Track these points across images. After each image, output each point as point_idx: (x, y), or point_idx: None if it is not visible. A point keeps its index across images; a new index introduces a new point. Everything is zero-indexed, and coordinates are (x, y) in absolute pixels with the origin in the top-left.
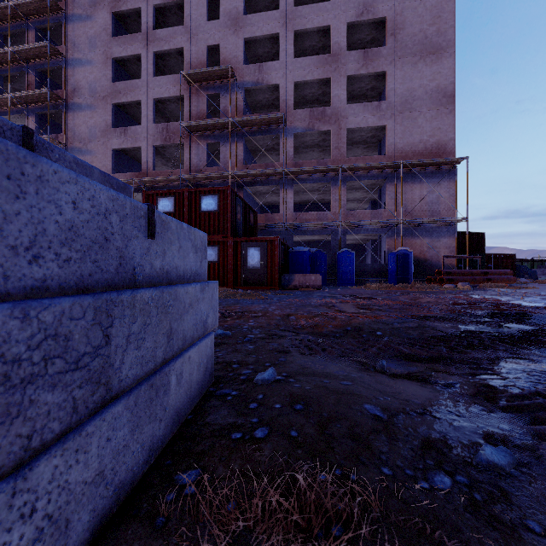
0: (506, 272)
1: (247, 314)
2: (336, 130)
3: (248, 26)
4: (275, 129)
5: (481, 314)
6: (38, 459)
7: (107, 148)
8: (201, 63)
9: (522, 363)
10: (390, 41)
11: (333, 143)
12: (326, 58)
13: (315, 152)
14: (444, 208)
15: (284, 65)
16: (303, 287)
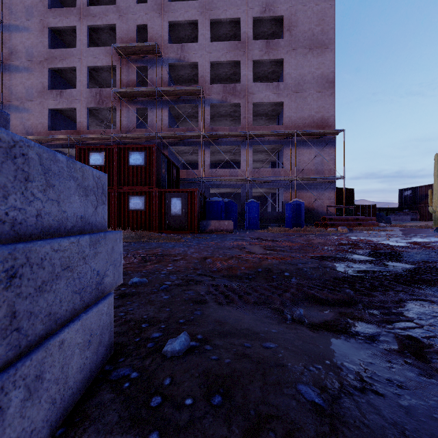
0: (371, 218)
1: (167, 258)
2: (244, 103)
3: (172, 11)
4: (194, 99)
5: (363, 253)
6: None
7: (44, 108)
8: (131, 39)
9: (426, 305)
10: (286, 35)
11: (242, 114)
12: (236, 44)
13: (227, 120)
14: (327, 169)
15: (202, 47)
16: (218, 231)
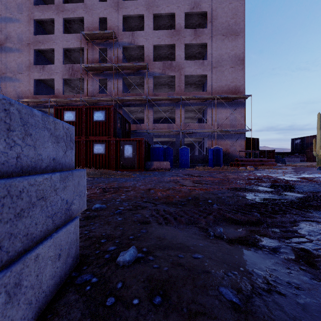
0: (271, 160)
1: (121, 189)
2: (178, 75)
3: (125, 7)
4: (142, 72)
5: (265, 185)
6: None
7: (31, 78)
8: (95, 28)
9: (314, 225)
10: (209, 25)
11: (177, 83)
12: (172, 32)
13: (166, 88)
14: (239, 123)
15: (147, 34)
16: (159, 169)
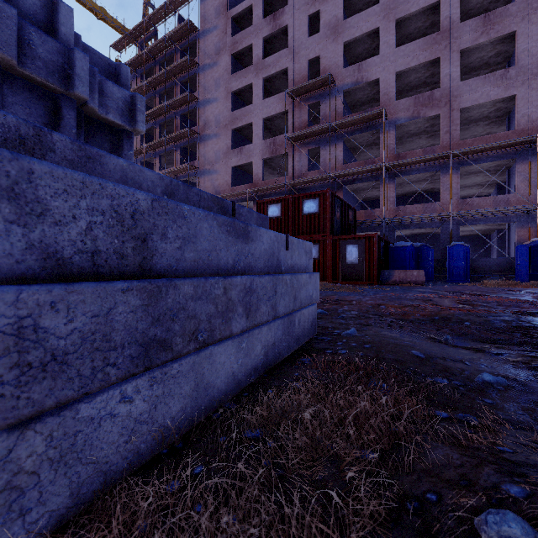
0: None
1: (343, 302)
2: (447, 112)
3: (347, 29)
4: (375, 124)
5: None
6: (262, 325)
7: (228, 167)
8: (303, 77)
9: None
10: None
11: (443, 128)
12: (434, 37)
13: (421, 139)
14: None
15: (385, 57)
16: (403, 282)
